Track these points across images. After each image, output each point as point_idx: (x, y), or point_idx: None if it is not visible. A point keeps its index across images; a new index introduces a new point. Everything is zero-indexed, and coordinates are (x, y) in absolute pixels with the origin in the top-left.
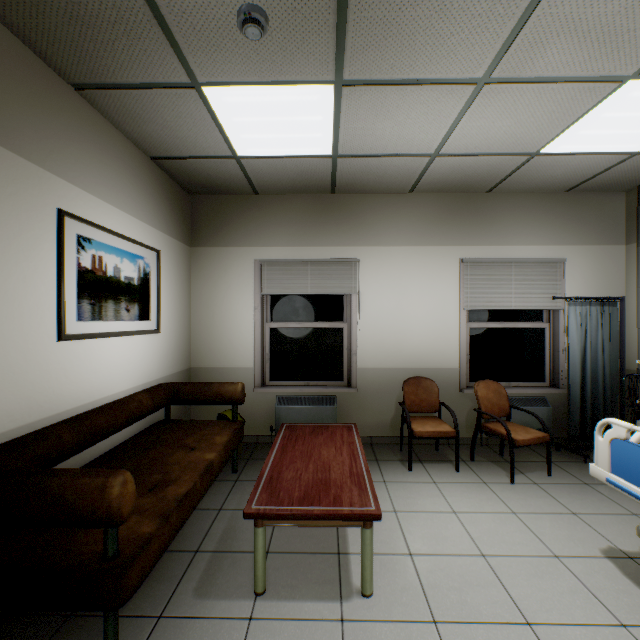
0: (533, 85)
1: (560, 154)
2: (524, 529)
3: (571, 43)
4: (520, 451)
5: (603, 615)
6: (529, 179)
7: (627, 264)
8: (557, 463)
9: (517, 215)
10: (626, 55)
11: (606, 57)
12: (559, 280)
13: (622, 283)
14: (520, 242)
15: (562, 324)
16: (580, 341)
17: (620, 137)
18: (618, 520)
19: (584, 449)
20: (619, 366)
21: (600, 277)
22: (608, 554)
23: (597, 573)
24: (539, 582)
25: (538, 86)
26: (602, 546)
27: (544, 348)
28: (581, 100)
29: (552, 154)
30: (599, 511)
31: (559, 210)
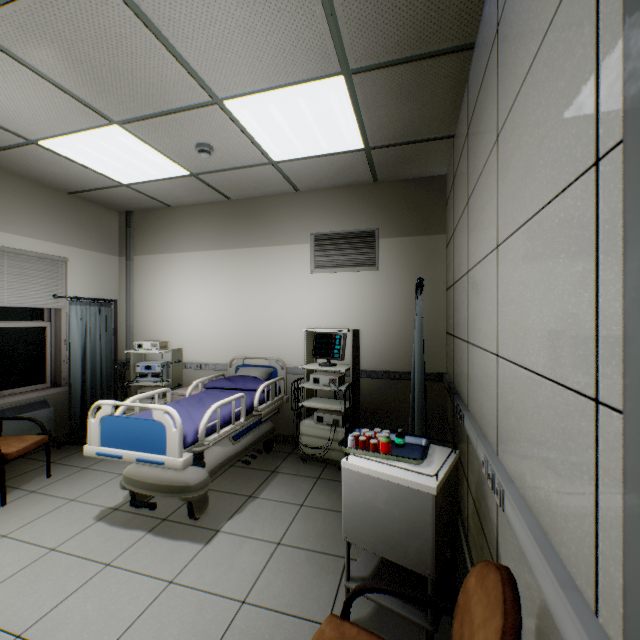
0: (28, 70)
1: (62, 155)
2: (18, 545)
3: (67, 59)
4: (17, 466)
5: (94, 569)
6: (28, 165)
7: (121, 273)
8: (59, 461)
9: (13, 199)
10: (113, 104)
11: (98, 94)
12: (62, 279)
13: (117, 288)
14: (17, 231)
15: (65, 323)
16: (82, 338)
17: (113, 166)
18: (110, 485)
19: (86, 438)
20: (114, 358)
21: (100, 281)
22: (101, 517)
23: (91, 538)
24: (34, 586)
25: (34, 75)
26: (97, 513)
27: (46, 348)
28: (79, 116)
29: (53, 151)
30: (96, 486)
31: (62, 210)
